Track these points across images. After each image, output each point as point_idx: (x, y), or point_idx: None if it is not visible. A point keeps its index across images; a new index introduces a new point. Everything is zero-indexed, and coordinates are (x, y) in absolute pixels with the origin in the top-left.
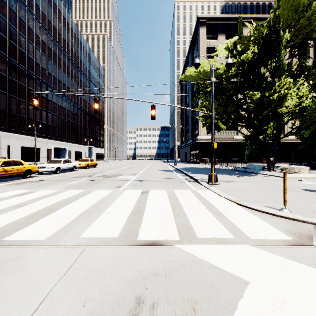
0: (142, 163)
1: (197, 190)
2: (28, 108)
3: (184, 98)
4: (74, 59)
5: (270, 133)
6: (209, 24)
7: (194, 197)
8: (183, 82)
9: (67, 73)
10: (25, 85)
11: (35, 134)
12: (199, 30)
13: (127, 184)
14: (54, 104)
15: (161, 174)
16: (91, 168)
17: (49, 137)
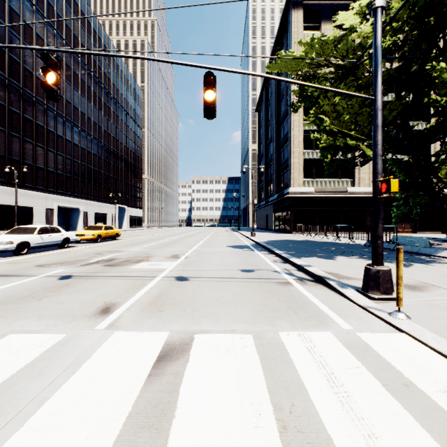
0: (198, 232)
1: (361, 335)
2: (11, 142)
3: (265, 132)
4: (94, 69)
5: (446, 174)
6: (306, 6)
7: (409, 423)
8: (262, 108)
9: (82, 91)
10: (5, 104)
11: (16, 182)
12: (291, 15)
13: (138, 297)
14: (58, 138)
15: (230, 255)
16: (106, 241)
17: (49, 189)
